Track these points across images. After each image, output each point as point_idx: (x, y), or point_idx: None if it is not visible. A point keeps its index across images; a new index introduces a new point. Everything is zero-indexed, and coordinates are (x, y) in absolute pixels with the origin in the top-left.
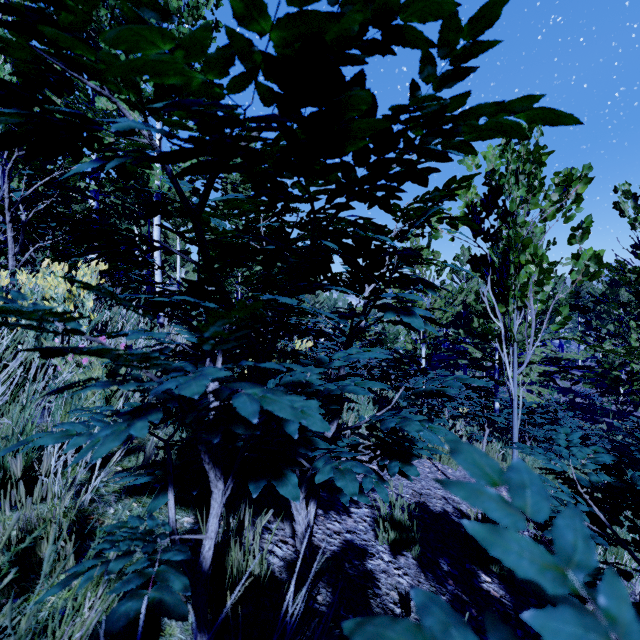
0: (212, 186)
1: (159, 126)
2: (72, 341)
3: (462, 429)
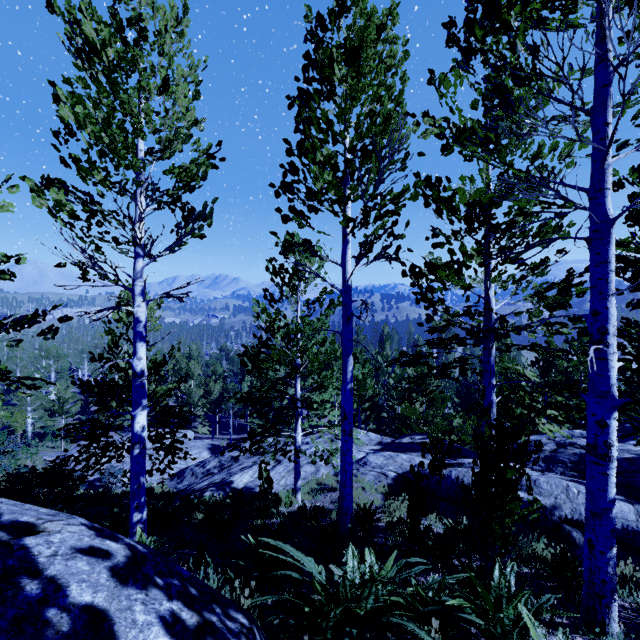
0: None
1: None
2: None
3: None
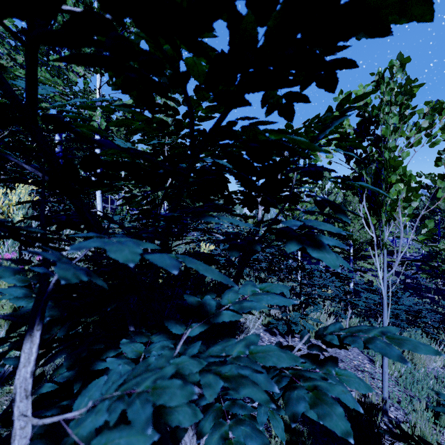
0: (35, 66)
1: (99, 79)
2: (2, 250)
3: (329, 307)
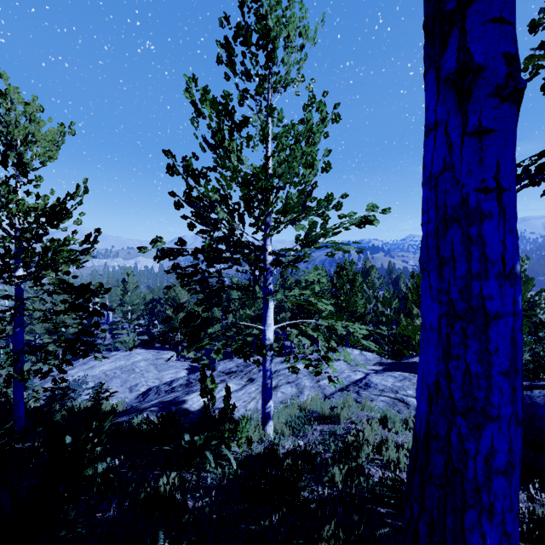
0: None
1: None
2: None
3: None
